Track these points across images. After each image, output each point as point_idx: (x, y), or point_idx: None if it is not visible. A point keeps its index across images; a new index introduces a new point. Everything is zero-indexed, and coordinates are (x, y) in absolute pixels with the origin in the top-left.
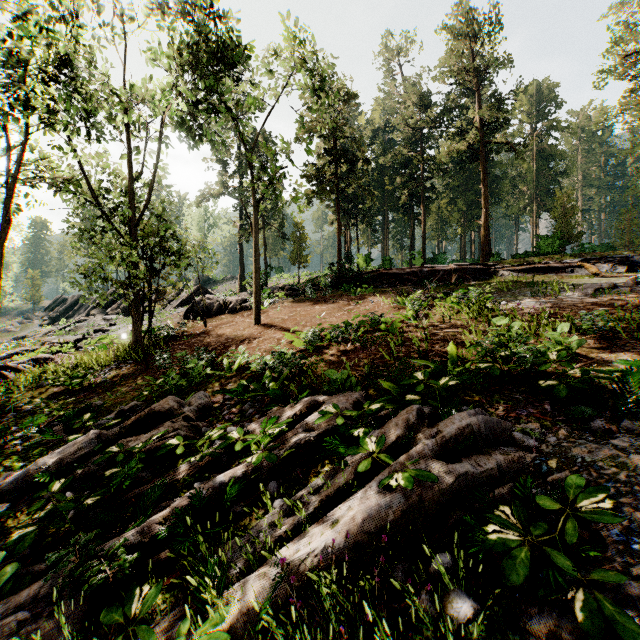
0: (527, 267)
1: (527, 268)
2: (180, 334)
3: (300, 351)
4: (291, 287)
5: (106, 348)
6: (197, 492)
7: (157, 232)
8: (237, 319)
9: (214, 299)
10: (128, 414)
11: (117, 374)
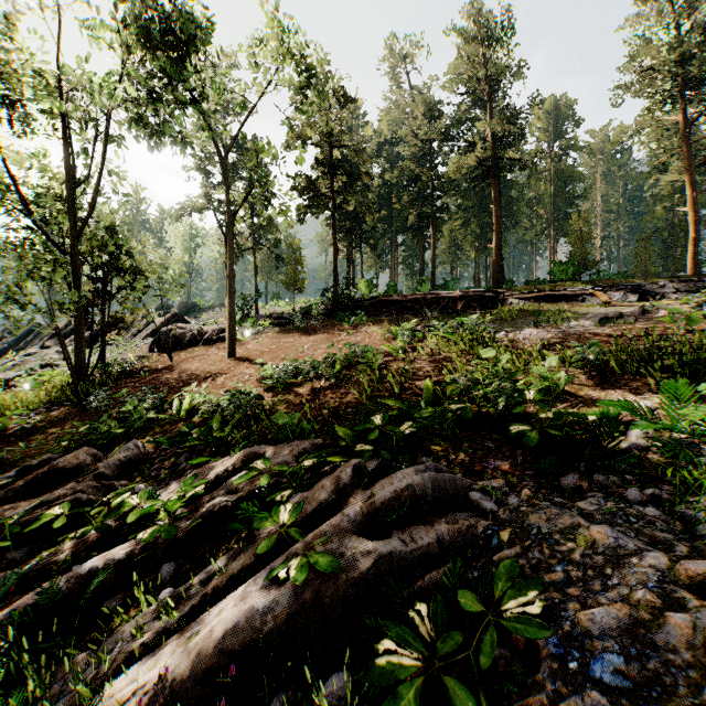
0: (537, 295)
1: (537, 296)
2: (139, 369)
3: (268, 389)
4: (279, 315)
5: (42, 387)
6: (51, 585)
7: (107, 247)
8: (210, 352)
9: (187, 328)
10: (37, 470)
11: (43, 419)
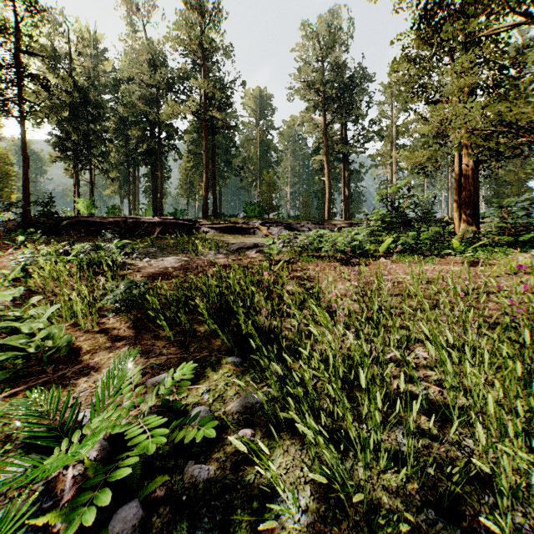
0: (222, 226)
1: (222, 227)
2: None
3: None
4: None
5: None
6: None
7: None
8: None
9: None
10: None
11: None
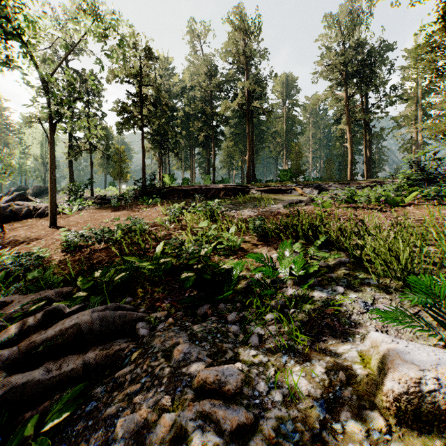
0: (266, 188)
1: (266, 189)
2: None
3: (65, 250)
4: (102, 197)
5: None
6: None
7: None
8: (39, 222)
9: (25, 205)
10: None
11: None
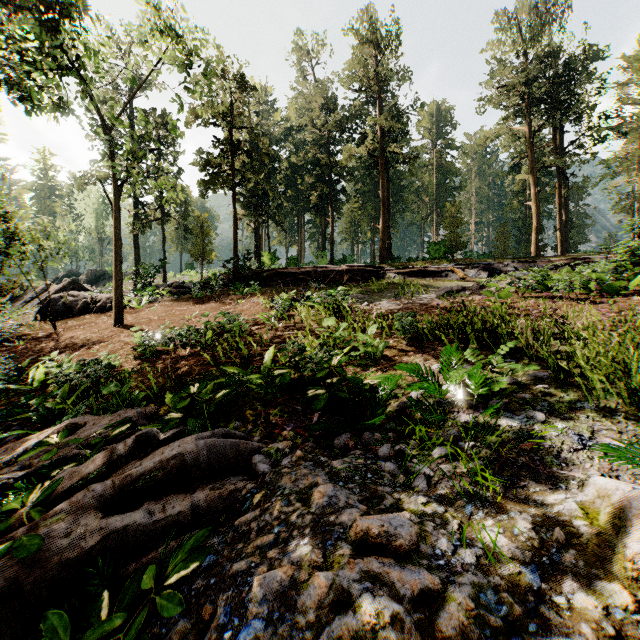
0: (410, 270)
1: (410, 271)
2: (15, 338)
3: (138, 357)
4: (179, 284)
5: None
6: None
7: None
8: (99, 319)
9: (80, 296)
10: None
11: None
